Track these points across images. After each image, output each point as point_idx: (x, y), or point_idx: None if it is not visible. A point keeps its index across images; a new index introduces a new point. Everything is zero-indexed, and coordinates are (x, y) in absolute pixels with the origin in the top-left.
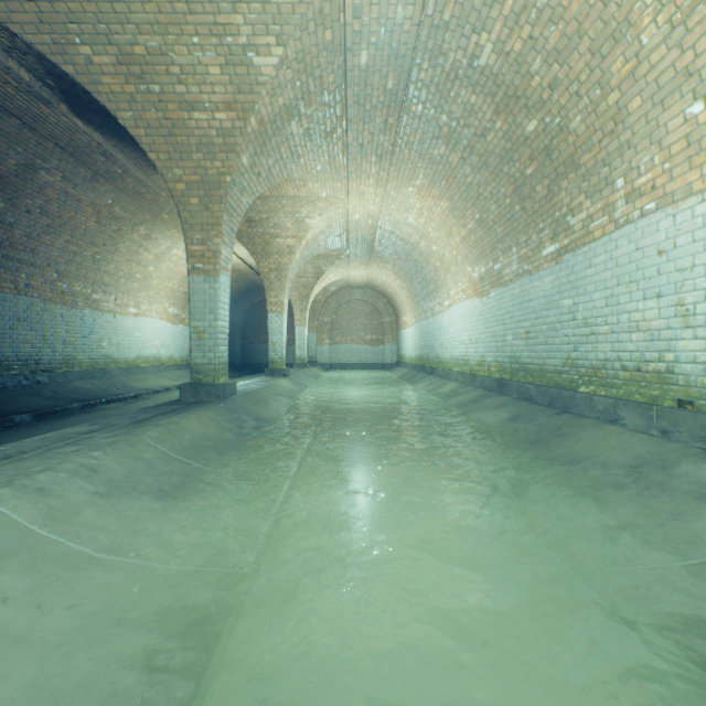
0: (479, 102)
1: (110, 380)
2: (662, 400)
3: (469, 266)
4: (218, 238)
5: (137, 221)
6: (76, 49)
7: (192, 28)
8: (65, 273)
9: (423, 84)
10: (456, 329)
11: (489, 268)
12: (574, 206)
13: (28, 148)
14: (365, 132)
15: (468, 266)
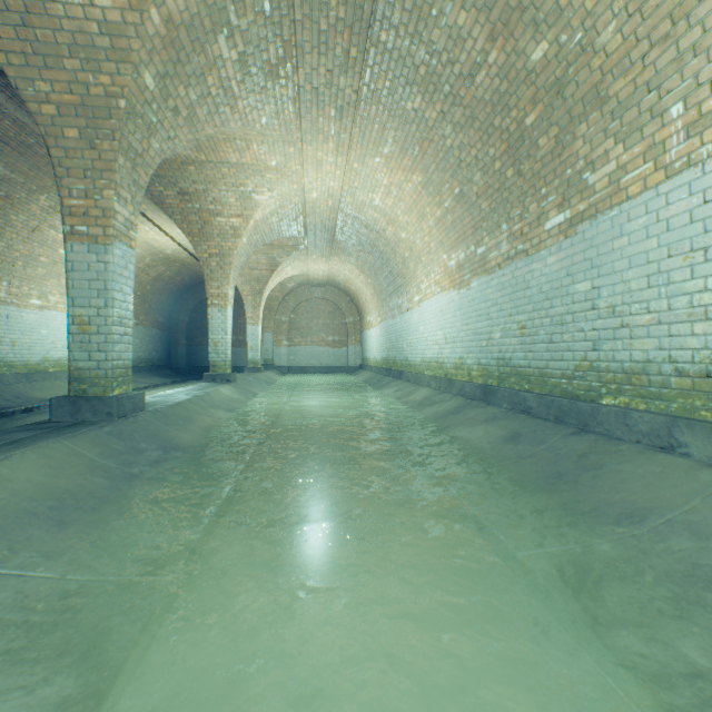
0: (469, 22)
1: None
2: None
3: (444, 253)
4: (111, 190)
5: (33, 186)
6: None
7: None
8: None
9: None
10: (428, 327)
11: (470, 253)
12: (596, 157)
13: None
14: (321, 69)
15: (443, 253)
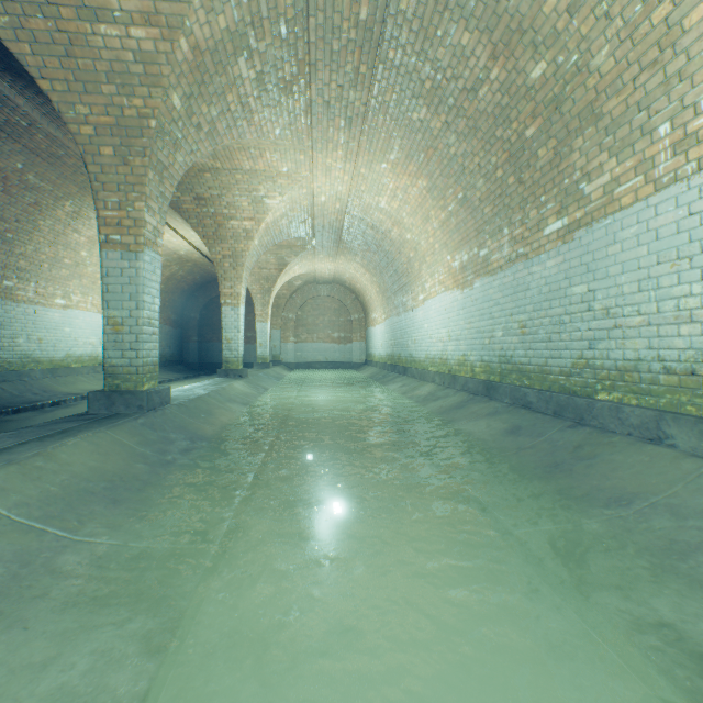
0: (472, 42)
1: (27, 383)
2: None
3: (448, 254)
4: (142, 202)
5: (60, 193)
6: None
7: None
8: None
9: (404, 17)
10: (432, 325)
11: (473, 255)
12: (591, 169)
13: None
14: (332, 84)
15: (447, 254)
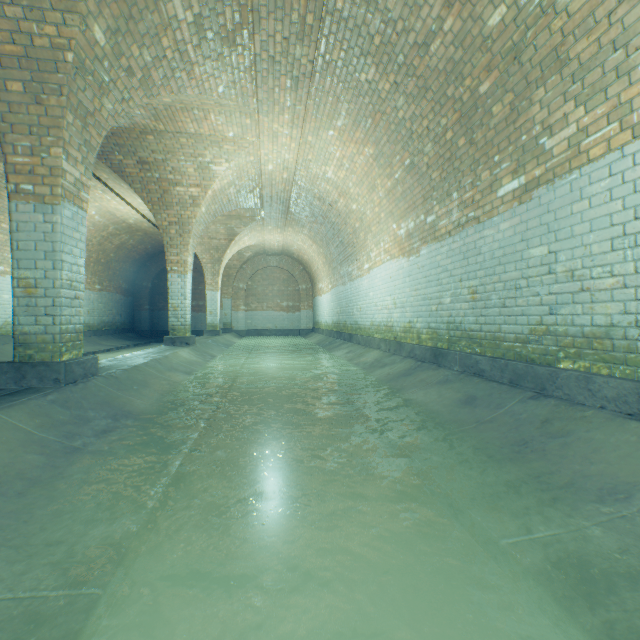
0: None
1: None
2: None
3: (394, 223)
4: (58, 148)
5: None
6: None
7: None
8: None
9: None
10: (377, 293)
11: (420, 222)
12: (554, 122)
13: None
14: (277, 36)
15: (393, 223)
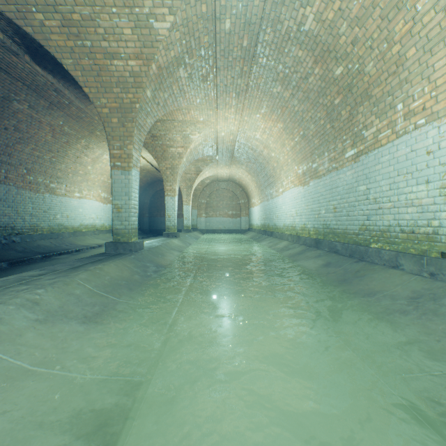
0: (304, 55)
1: (62, 239)
2: (430, 253)
3: (296, 165)
4: (131, 145)
5: (79, 136)
6: (33, 15)
7: (112, 1)
8: (32, 169)
9: (266, 43)
10: (287, 206)
11: (309, 167)
12: (367, 124)
13: (4, 86)
14: (228, 77)
15: (295, 165)
